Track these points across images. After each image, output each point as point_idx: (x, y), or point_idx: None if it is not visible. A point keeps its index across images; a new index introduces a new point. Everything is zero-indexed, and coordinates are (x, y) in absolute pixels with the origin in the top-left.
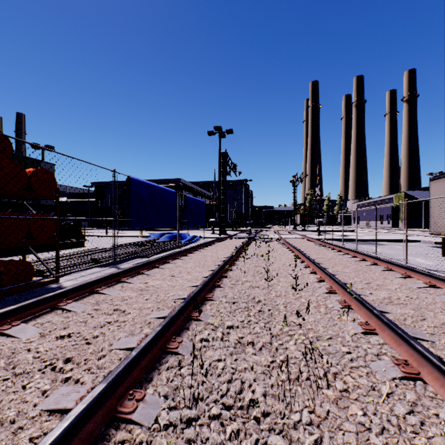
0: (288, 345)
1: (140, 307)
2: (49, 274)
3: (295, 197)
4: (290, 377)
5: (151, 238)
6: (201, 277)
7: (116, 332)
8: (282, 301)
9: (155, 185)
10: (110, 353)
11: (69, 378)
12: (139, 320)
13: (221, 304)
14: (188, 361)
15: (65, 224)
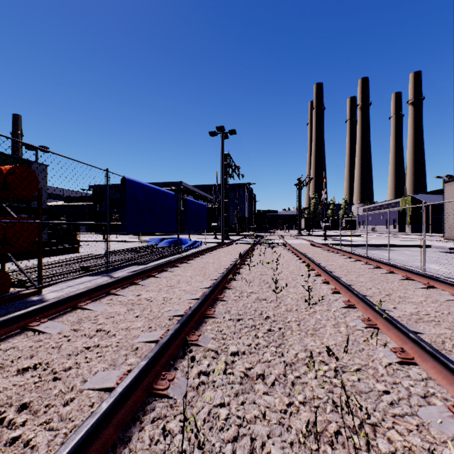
0: (308, 379)
1: (127, 327)
2: (32, 284)
3: (300, 200)
4: (314, 429)
5: (151, 243)
6: (202, 287)
7: (94, 362)
8: (294, 317)
9: (153, 186)
10: (80, 396)
11: (16, 439)
12: (124, 345)
13: (224, 322)
14: (181, 408)
15: (58, 228)
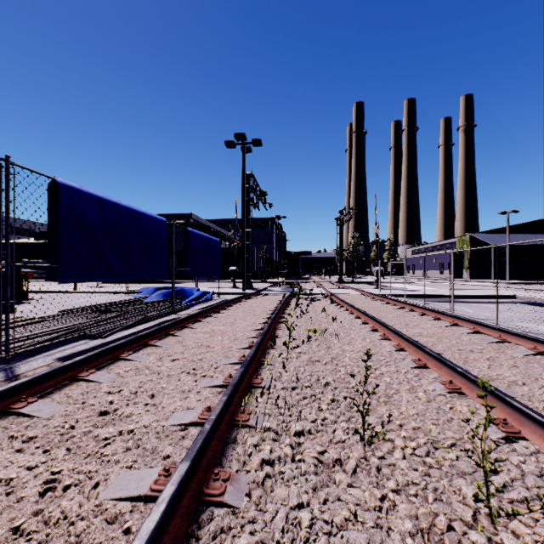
0: None
1: None
2: None
3: (342, 239)
4: None
5: (141, 295)
6: (178, 423)
7: None
8: None
9: (123, 204)
10: None
11: None
12: None
13: None
14: None
15: None
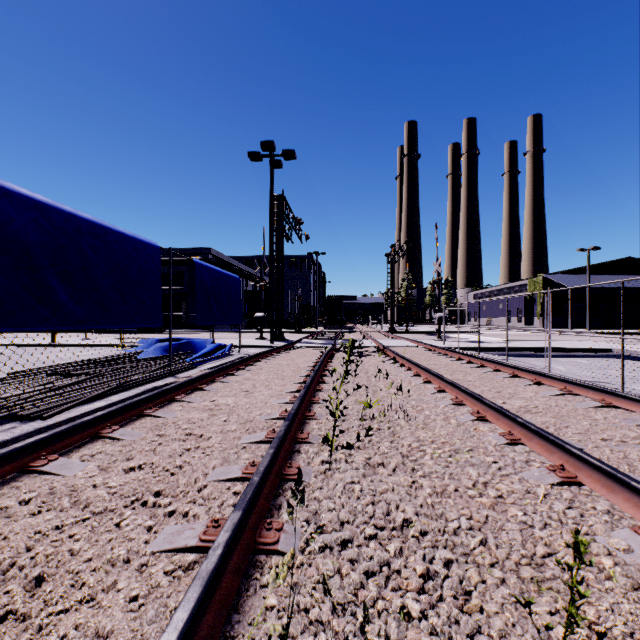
0: None
1: None
2: None
3: (393, 280)
4: None
5: (138, 348)
6: None
7: None
8: None
9: (84, 216)
10: None
11: None
12: None
13: None
14: None
15: None
